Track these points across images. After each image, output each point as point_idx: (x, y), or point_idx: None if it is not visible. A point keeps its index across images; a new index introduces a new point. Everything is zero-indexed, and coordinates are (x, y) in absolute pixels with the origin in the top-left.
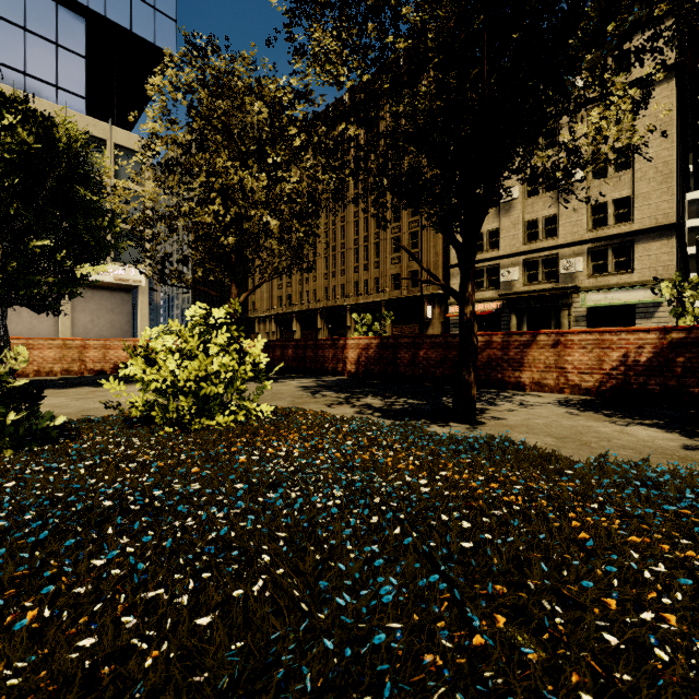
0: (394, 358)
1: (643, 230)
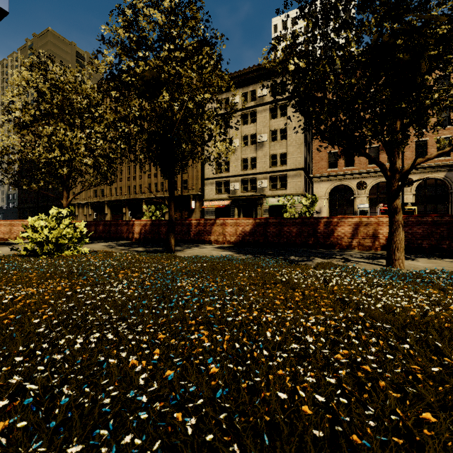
0: (159, 231)
1: (291, 170)
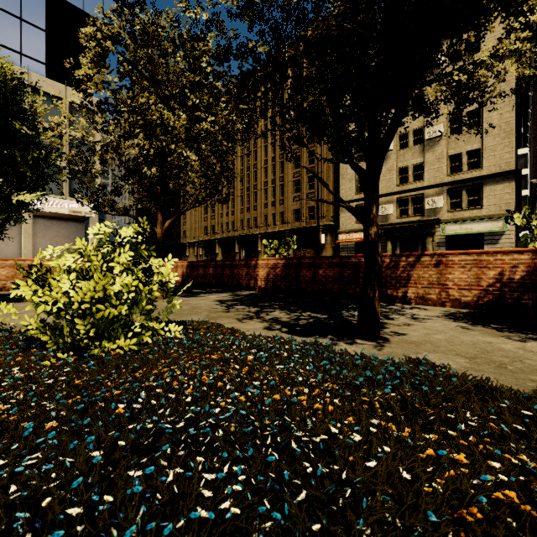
0: (298, 276)
1: (490, 175)
